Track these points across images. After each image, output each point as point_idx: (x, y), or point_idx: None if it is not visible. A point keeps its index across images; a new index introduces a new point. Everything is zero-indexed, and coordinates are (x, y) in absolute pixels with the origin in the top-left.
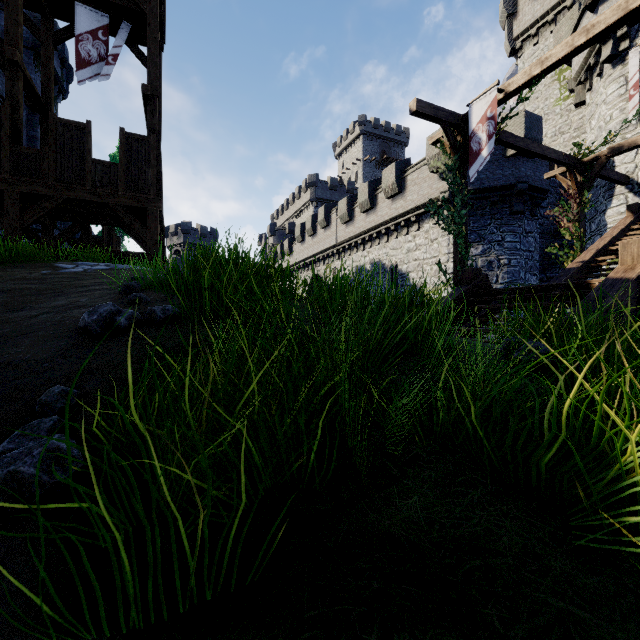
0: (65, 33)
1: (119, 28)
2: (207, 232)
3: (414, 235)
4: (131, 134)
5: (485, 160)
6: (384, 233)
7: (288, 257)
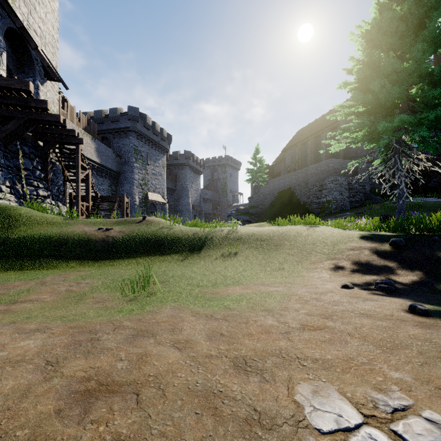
0: None
1: None
2: None
3: None
4: None
5: None
6: None
7: None
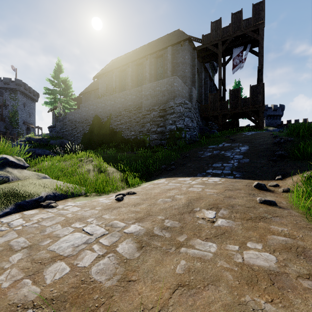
0: (229, 60)
1: (246, 47)
2: (277, 107)
3: None
4: (253, 85)
5: None
6: None
7: None
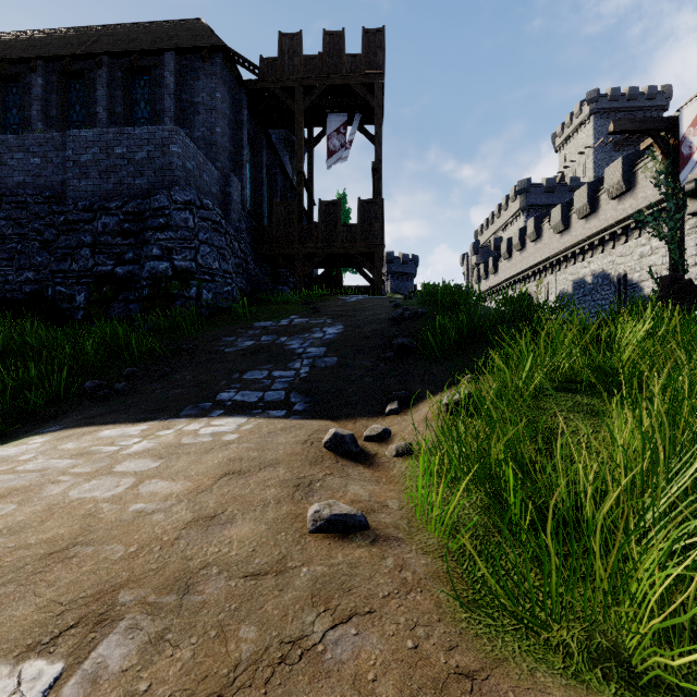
0: (320, 136)
1: (352, 119)
2: (408, 259)
3: (649, 237)
4: (365, 200)
5: (696, 164)
6: (608, 239)
7: (493, 276)
